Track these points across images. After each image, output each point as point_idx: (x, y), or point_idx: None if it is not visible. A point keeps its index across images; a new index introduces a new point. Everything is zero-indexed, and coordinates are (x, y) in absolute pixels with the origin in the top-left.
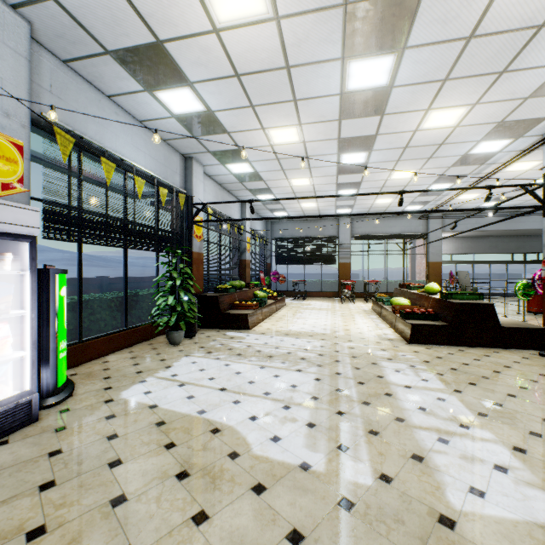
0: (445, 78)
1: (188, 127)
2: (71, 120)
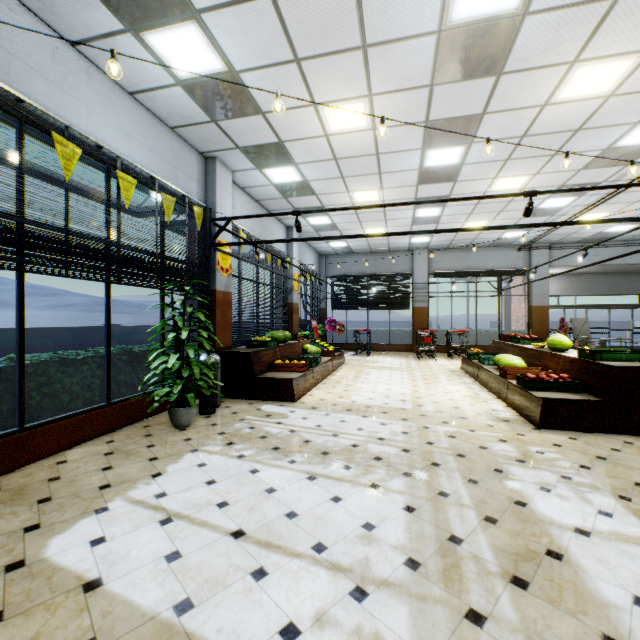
0: None
1: (203, 103)
2: None
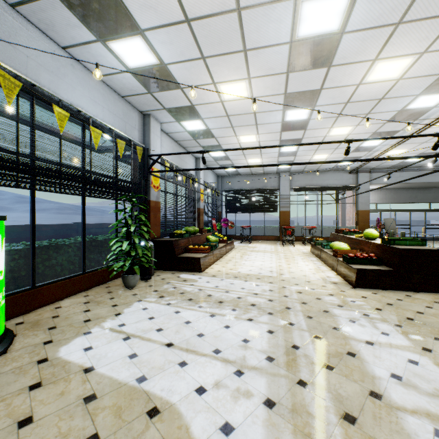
0: (399, 21)
1: (143, 82)
2: (21, 66)
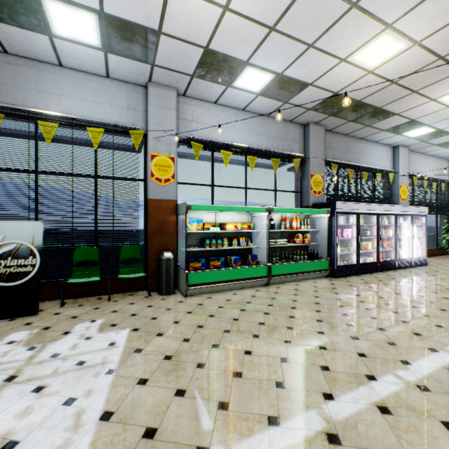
0: None
1: None
2: (412, 170)
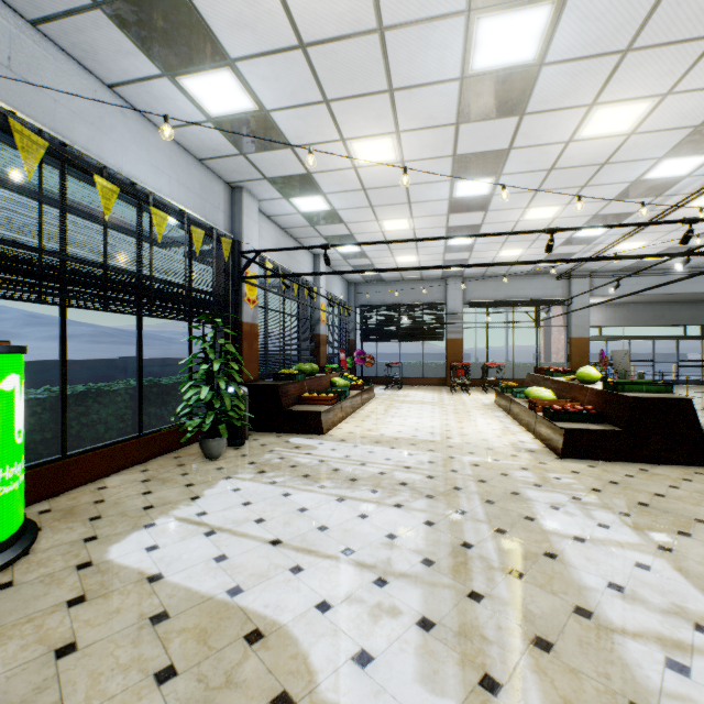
0: (627, 48)
1: (233, 138)
2: (46, 116)
